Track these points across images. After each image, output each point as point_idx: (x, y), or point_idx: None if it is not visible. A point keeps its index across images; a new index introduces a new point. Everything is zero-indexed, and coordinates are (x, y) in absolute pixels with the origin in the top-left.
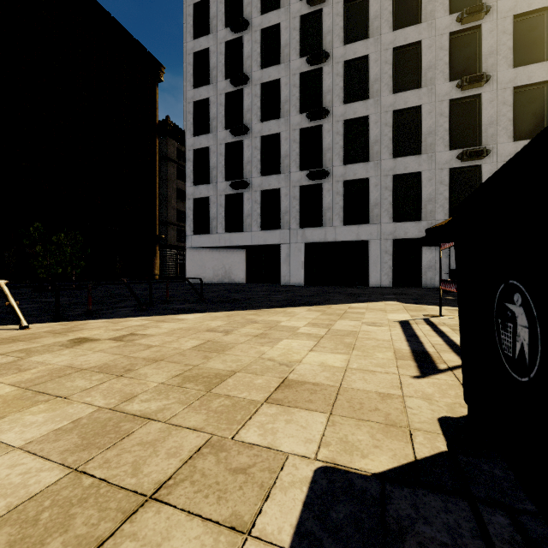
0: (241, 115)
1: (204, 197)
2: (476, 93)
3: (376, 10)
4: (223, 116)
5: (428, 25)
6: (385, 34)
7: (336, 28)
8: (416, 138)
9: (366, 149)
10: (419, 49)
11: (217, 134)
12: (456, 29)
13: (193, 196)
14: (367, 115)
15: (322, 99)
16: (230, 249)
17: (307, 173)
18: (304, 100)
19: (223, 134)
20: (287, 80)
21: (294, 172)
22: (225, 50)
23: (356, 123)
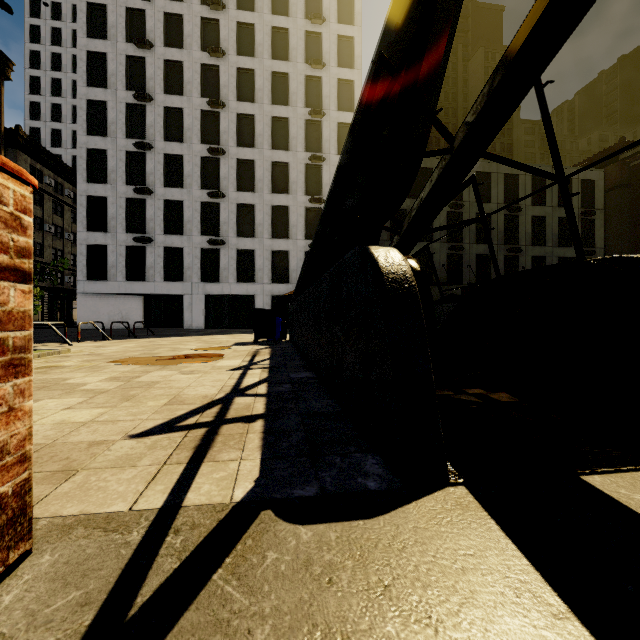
0: (144, 175)
1: (100, 244)
2: (319, 207)
3: (260, 130)
4: (123, 172)
5: (293, 154)
6: (266, 150)
7: (231, 132)
8: (286, 227)
9: (253, 228)
10: (288, 167)
11: (117, 187)
12: (309, 163)
13: (87, 242)
14: (254, 204)
15: (220, 182)
16: (128, 296)
17: (208, 240)
18: (204, 178)
19: (124, 188)
20: (189, 159)
21: (196, 236)
22: (126, 110)
23: (246, 207)
